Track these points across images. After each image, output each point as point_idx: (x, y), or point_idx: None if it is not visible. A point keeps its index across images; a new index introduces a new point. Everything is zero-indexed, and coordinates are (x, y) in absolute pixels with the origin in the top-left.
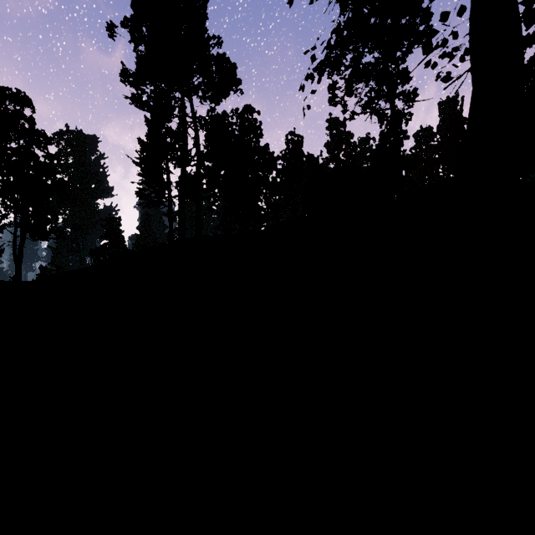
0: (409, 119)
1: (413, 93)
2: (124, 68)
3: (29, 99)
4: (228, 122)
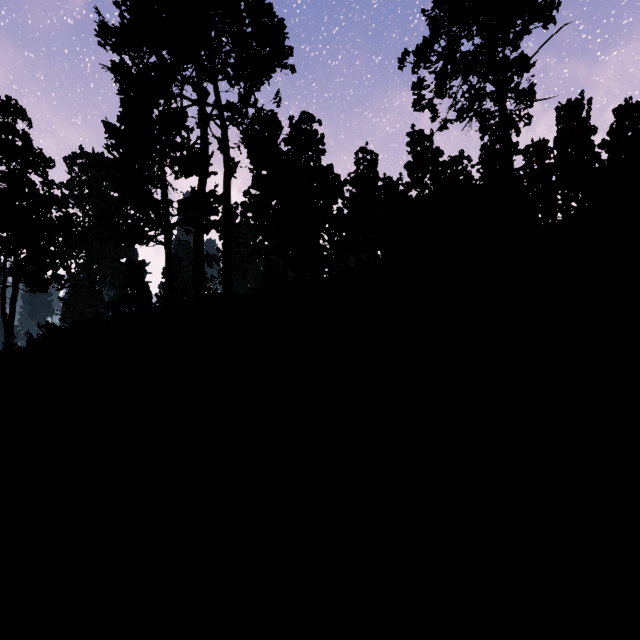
0: (527, 124)
1: (528, 90)
2: (103, 21)
3: (23, 109)
4: (272, 113)
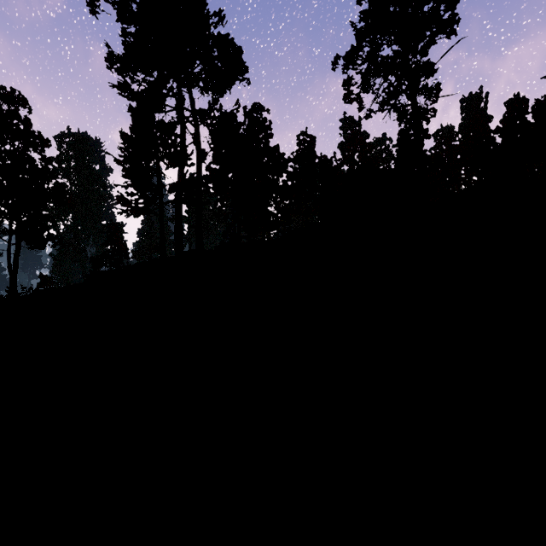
0: (432, 116)
1: (435, 88)
2: (110, 52)
3: (25, 99)
4: (233, 116)
